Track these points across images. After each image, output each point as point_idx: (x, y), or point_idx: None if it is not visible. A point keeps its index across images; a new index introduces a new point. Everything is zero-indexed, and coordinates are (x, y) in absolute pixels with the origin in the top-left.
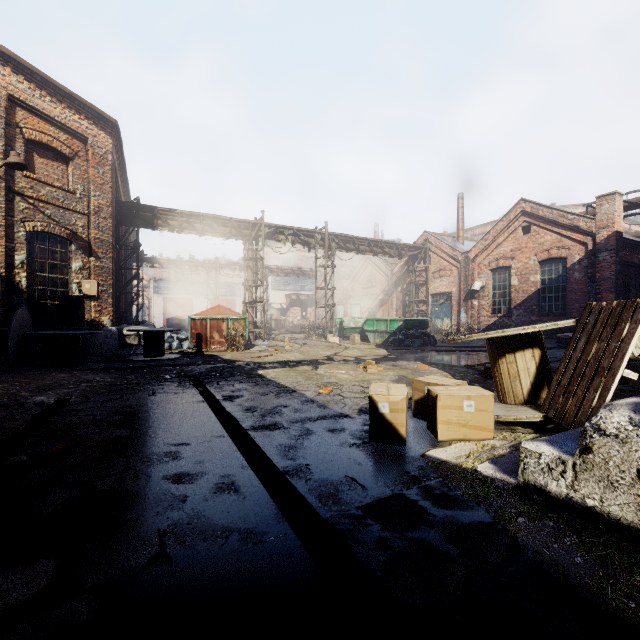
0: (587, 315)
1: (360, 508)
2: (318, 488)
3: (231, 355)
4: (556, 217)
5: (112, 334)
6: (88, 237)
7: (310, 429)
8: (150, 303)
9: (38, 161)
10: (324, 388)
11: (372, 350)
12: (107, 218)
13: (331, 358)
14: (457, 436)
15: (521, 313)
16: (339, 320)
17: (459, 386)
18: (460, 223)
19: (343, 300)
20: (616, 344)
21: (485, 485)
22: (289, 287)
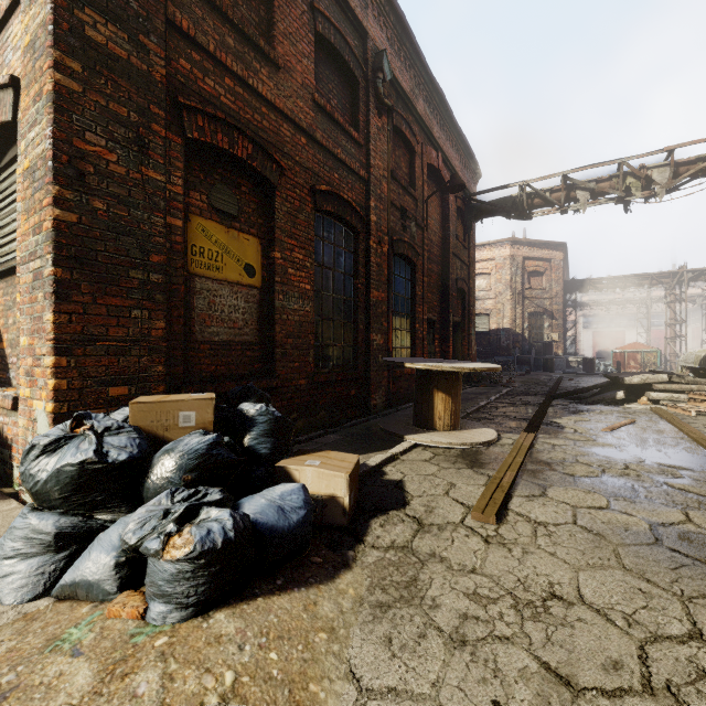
0: None
1: None
2: None
3: None
4: None
5: (563, 360)
6: (551, 309)
7: None
8: (579, 337)
9: (531, 280)
10: None
11: None
12: (560, 297)
13: None
14: None
15: None
16: None
17: None
18: None
19: None
20: None
21: None
22: None
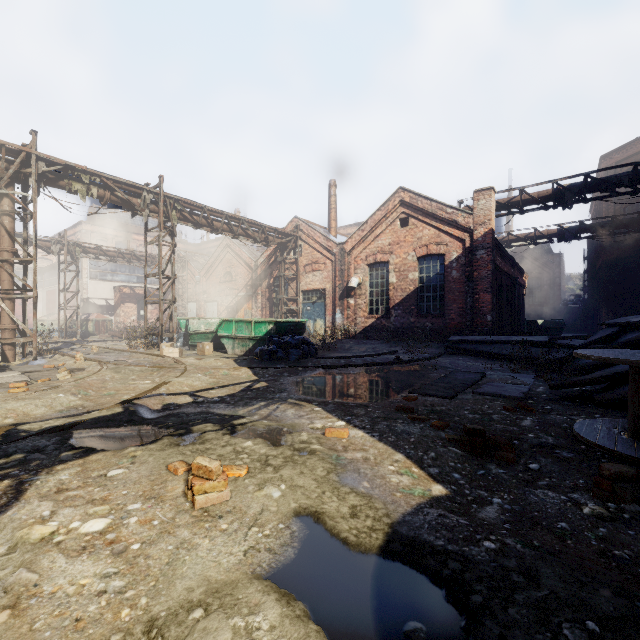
0: None
1: None
2: None
3: None
4: (435, 210)
5: None
6: None
7: None
8: None
9: None
10: None
11: (228, 371)
12: None
13: (131, 409)
14: None
15: (400, 314)
16: (185, 321)
17: None
18: (332, 213)
19: (195, 296)
20: None
21: None
22: (120, 277)
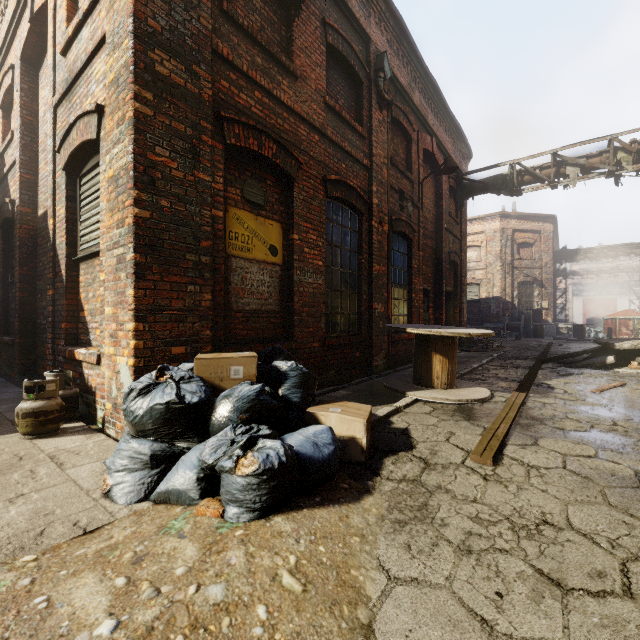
0: None
1: None
2: None
3: None
4: None
5: (552, 327)
6: (541, 279)
7: None
8: (569, 305)
9: (521, 251)
10: None
11: None
12: (550, 267)
13: None
14: None
15: None
16: None
17: None
18: None
19: None
20: None
21: None
22: None
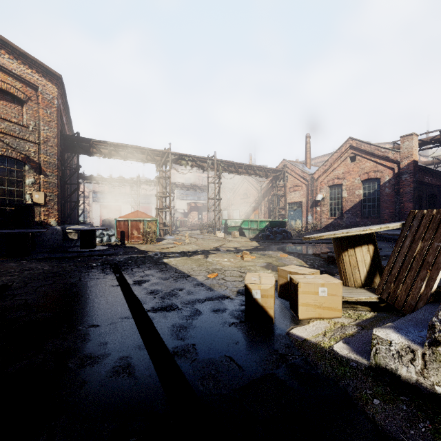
0: (411, 220)
1: (237, 391)
2: (201, 369)
3: (146, 247)
4: (373, 150)
5: (57, 232)
6: (38, 160)
7: (199, 310)
8: (90, 208)
9: None
10: (211, 273)
11: (247, 242)
12: (53, 146)
13: (218, 249)
14: (314, 315)
15: (349, 216)
16: (224, 221)
17: (314, 275)
18: (308, 154)
19: (227, 207)
20: (438, 243)
21: (341, 364)
22: (189, 198)
